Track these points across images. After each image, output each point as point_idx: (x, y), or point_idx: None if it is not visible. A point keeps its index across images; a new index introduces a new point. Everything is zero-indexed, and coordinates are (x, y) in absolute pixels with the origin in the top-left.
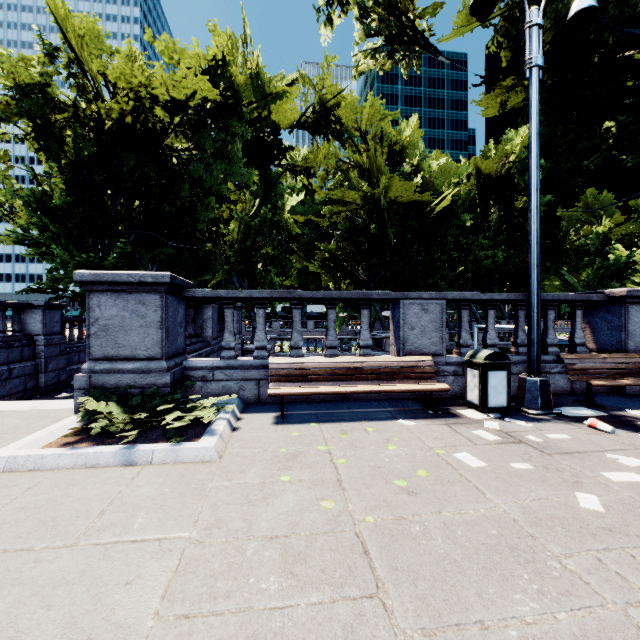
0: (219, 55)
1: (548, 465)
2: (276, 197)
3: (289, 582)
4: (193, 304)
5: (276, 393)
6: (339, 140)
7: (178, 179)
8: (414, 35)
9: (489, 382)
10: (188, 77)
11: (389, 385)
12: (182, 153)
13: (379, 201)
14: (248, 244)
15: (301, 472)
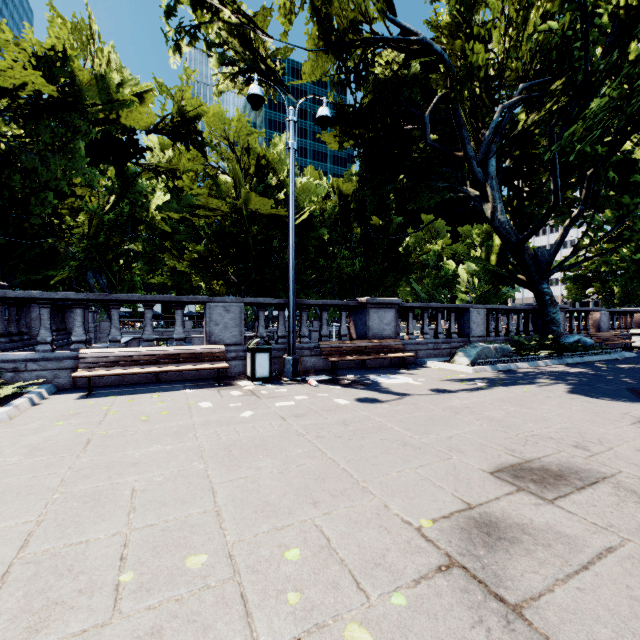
0: (59, 46)
1: (252, 403)
2: (135, 195)
3: (27, 457)
4: (15, 303)
5: (80, 375)
6: (201, 150)
7: (6, 167)
8: (267, 71)
9: (256, 361)
10: (15, 69)
11: (183, 366)
12: (13, 139)
13: (242, 211)
14: (101, 241)
15: (76, 420)
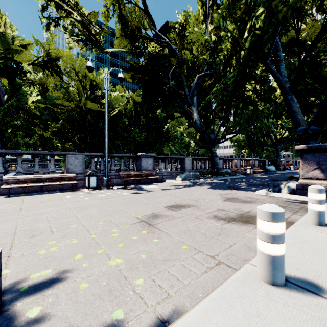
0: None
1: (88, 195)
2: (20, 96)
3: None
4: None
5: (5, 187)
6: (59, 76)
7: None
8: (96, 41)
9: (90, 180)
10: None
11: (56, 183)
12: None
13: (82, 108)
14: None
15: (9, 204)
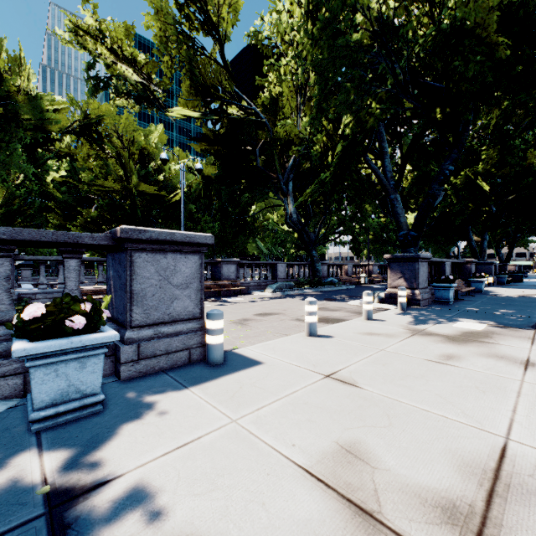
0: None
1: None
2: (42, 173)
3: None
4: None
5: None
6: (100, 145)
7: None
8: (153, 99)
9: None
10: None
11: None
12: None
13: (131, 190)
14: (15, 209)
15: None
